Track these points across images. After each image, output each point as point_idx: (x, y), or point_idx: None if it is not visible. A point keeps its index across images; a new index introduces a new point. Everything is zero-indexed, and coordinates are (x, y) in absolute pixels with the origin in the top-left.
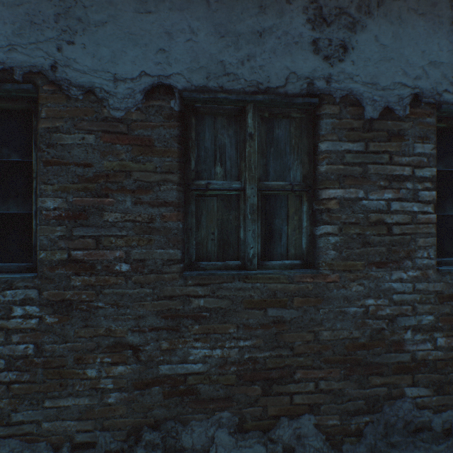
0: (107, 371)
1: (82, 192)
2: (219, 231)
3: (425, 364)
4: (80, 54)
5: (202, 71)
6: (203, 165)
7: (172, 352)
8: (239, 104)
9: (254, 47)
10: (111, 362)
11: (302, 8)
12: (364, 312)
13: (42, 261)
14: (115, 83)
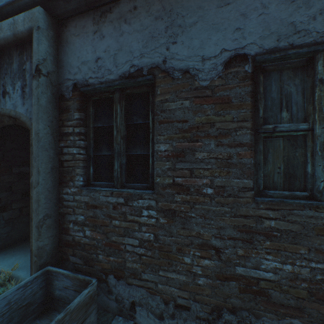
0: (197, 262)
1: (181, 139)
2: (284, 166)
3: None
4: (180, 48)
5: (273, 36)
6: (269, 112)
7: (246, 259)
8: (307, 55)
9: None
10: (200, 256)
11: None
12: None
13: (157, 183)
14: (202, 62)
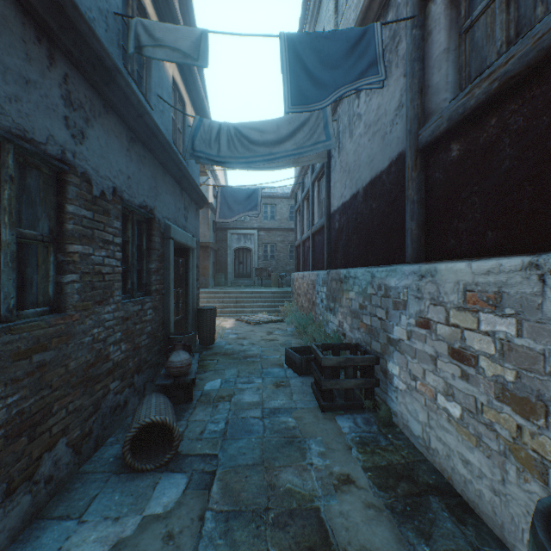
0: None
1: None
2: None
3: (118, 364)
4: None
5: None
6: None
7: None
8: None
9: (22, 91)
10: None
11: (59, 83)
12: (93, 339)
13: None
14: None
